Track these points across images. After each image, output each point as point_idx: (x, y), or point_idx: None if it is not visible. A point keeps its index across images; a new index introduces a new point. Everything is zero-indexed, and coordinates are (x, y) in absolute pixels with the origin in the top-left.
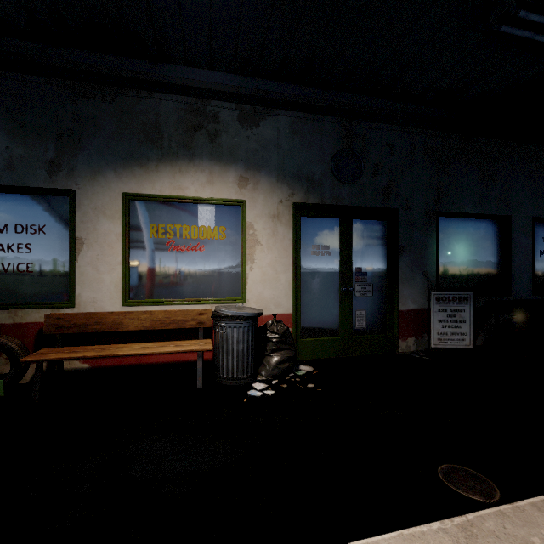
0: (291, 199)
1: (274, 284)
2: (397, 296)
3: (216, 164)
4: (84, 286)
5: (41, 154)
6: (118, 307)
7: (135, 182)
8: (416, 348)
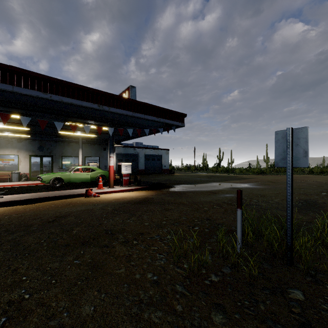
0: (29, 154)
1: (25, 168)
2: (52, 170)
3: (12, 149)
4: None
5: None
6: None
7: None
8: None
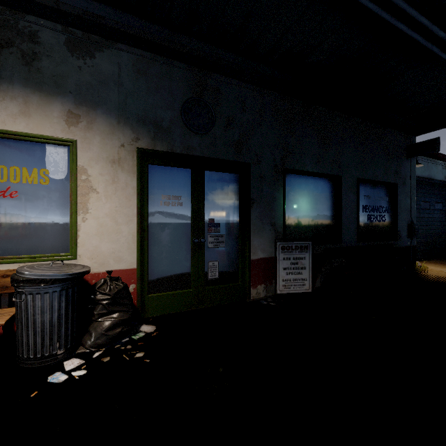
0: (136, 144)
1: (115, 236)
2: (248, 246)
3: (33, 93)
4: None
5: None
6: None
7: None
8: (265, 294)
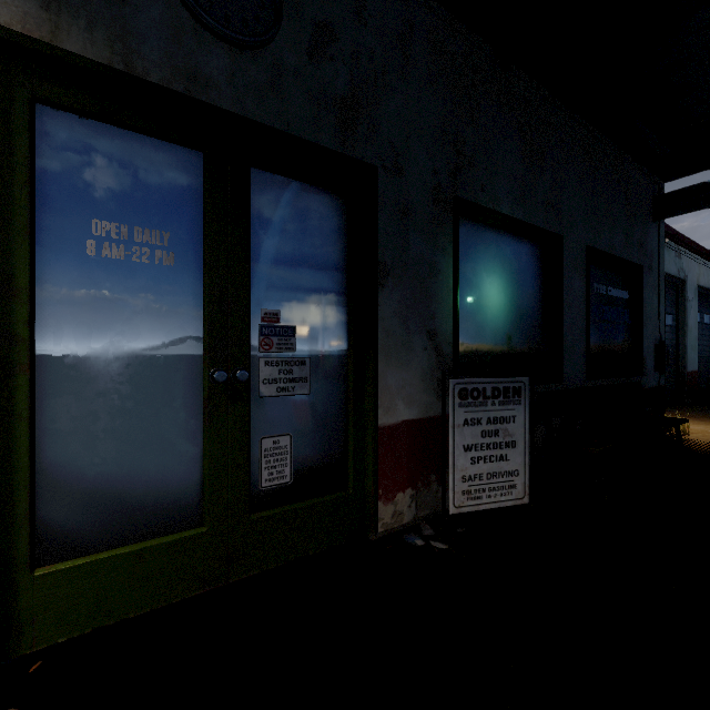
0: None
1: None
2: (373, 390)
3: None
4: None
5: None
6: None
7: None
8: (414, 515)
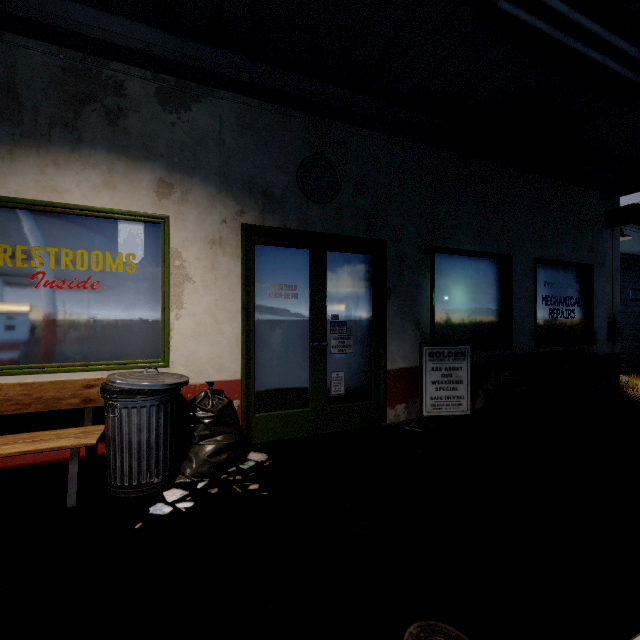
0: (240, 218)
1: (215, 338)
2: (383, 351)
3: (119, 158)
4: None
5: None
6: None
7: None
8: (406, 417)
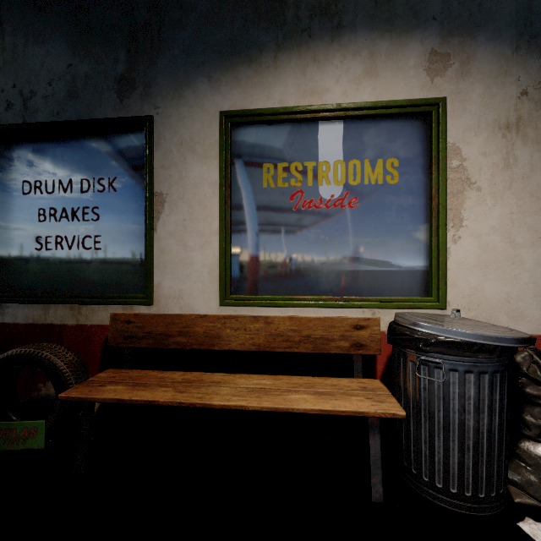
0: None
1: (508, 270)
2: None
3: (381, 36)
4: (165, 271)
5: (109, 68)
6: (214, 306)
7: (240, 92)
8: None
